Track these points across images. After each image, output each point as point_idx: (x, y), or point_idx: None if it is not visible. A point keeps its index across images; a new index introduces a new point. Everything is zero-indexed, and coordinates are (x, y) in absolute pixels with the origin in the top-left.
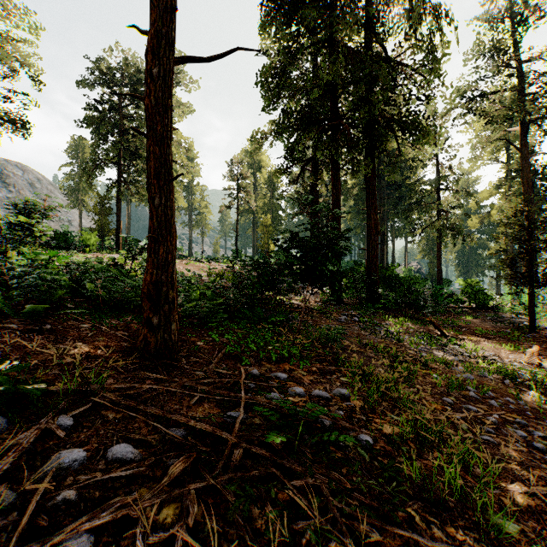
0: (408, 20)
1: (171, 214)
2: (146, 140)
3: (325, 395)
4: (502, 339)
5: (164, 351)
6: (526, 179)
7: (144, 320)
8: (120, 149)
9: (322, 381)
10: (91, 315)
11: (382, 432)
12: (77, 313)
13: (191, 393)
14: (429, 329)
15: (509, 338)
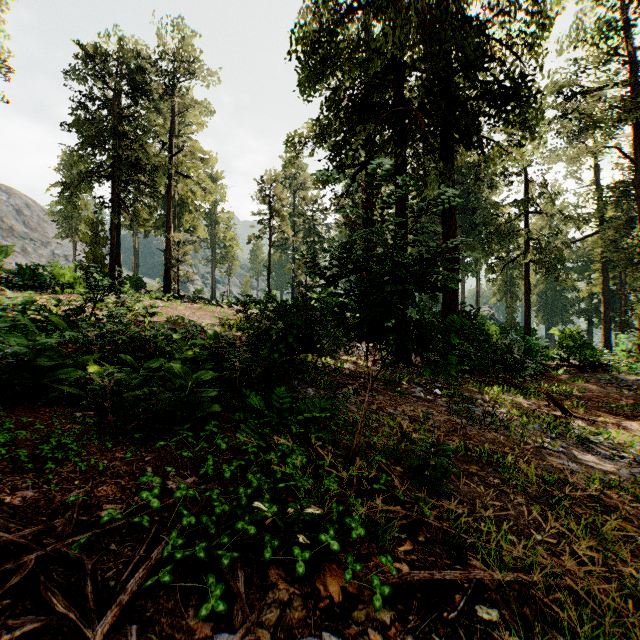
0: None
1: None
2: None
3: None
4: None
5: None
6: None
7: None
8: (116, 160)
9: None
10: None
11: None
12: None
13: None
14: (540, 404)
15: None
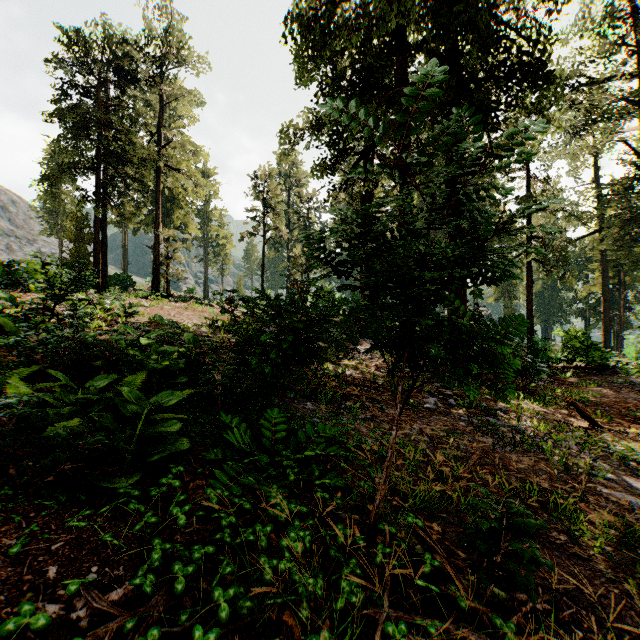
0: None
1: None
2: None
3: None
4: None
5: None
6: None
7: None
8: (100, 151)
9: None
10: None
11: None
12: None
13: None
14: (562, 413)
15: None
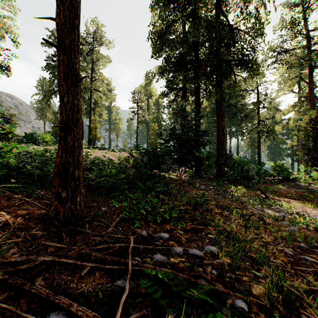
0: (243, 0)
1: (77, 110)
2: (57, 51)
3: (199, 254)
4: (303, 200)
5: (70, 219)
6: (312, 101)
7: (55, 193)
8: None
9: (195, 239)
10: (25, 188)
11: (251, 293)
12: (15, 186)
13: (82, 264)
14: (257, 193)
15: (308, 199)
